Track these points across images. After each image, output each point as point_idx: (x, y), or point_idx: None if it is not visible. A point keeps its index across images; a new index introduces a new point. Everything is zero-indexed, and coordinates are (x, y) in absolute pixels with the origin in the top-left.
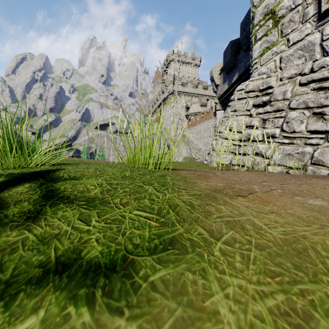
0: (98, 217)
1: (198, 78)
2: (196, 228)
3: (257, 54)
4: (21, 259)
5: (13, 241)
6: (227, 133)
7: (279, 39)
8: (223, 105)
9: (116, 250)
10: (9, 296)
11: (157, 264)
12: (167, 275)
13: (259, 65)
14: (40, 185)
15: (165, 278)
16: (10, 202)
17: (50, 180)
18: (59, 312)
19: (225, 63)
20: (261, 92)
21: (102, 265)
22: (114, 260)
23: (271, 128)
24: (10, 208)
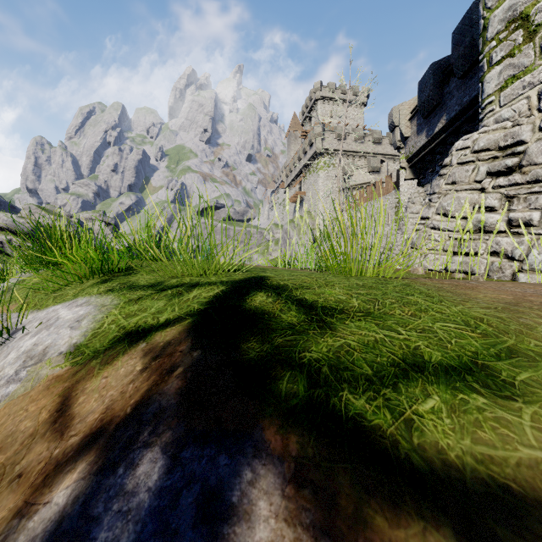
0: (400, 326)
1: (364, 126)
2: (527, 340)
3: (493, 87)
4: (365, 360)
5: (336, 345)
6: (439, 219)
7: (537, 62)
8: (416, 170)
9: (455, 355)
10: (388, 386)
11: (512, 368)
12: (532, 377)
13: (498, 106)
14: (276, 294)
15: (532, 379)
16: (274, 312)
17: (278, 288)
18: (451, 397)
19: (422, 101)
20: (502, 151)
21: (455, 367)
22: (463, 364)
23: (523, 211)
24: (283, 317)
